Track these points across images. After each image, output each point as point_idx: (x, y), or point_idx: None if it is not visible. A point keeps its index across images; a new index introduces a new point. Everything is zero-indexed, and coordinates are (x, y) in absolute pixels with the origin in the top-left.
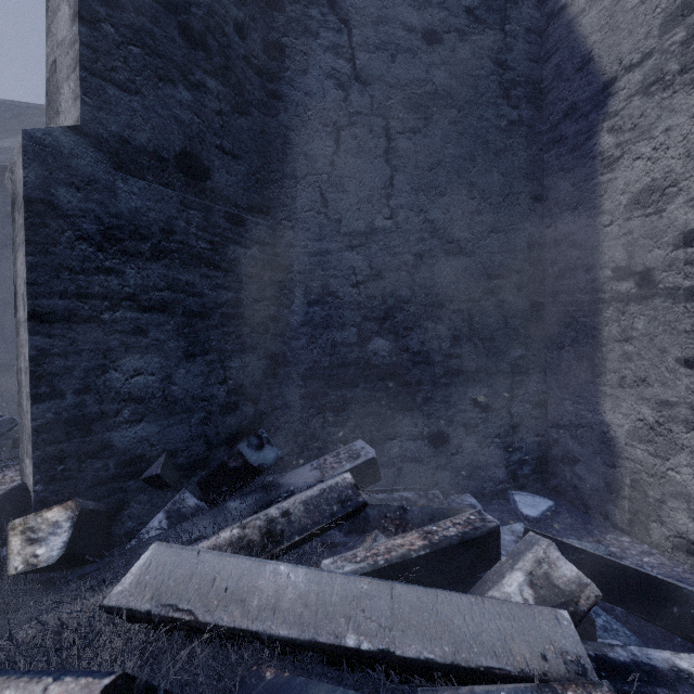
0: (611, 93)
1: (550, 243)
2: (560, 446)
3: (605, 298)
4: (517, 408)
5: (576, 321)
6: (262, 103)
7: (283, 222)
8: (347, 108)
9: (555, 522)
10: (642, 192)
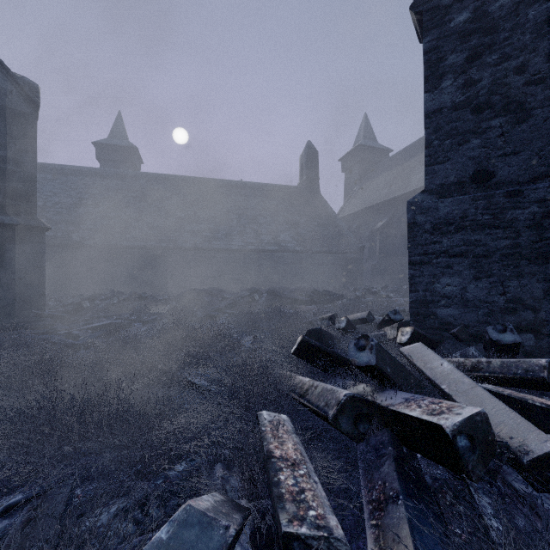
0: None
1: None
2: None
3: None
4: None
5: None
6: (546, 99)
7: None
8: None
9: None
10: None
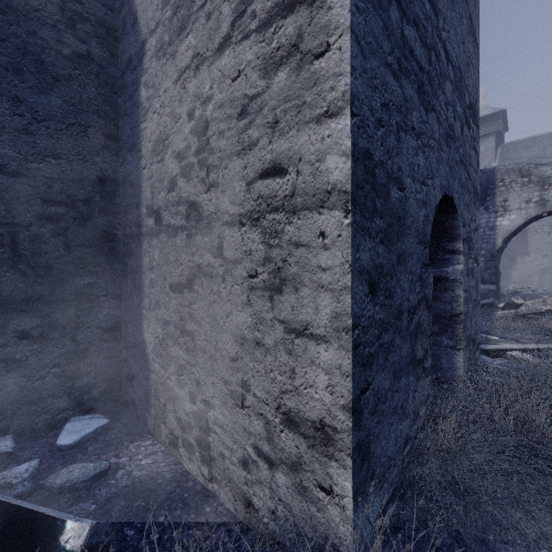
0: (145, 52)
1: (122, 180)
2: (127, 364)
3: (144, 232)
4: (85, 334)
5: (133, 252)
6: None
7: None
8: None
9: (95, 442)
10: (157, 142)
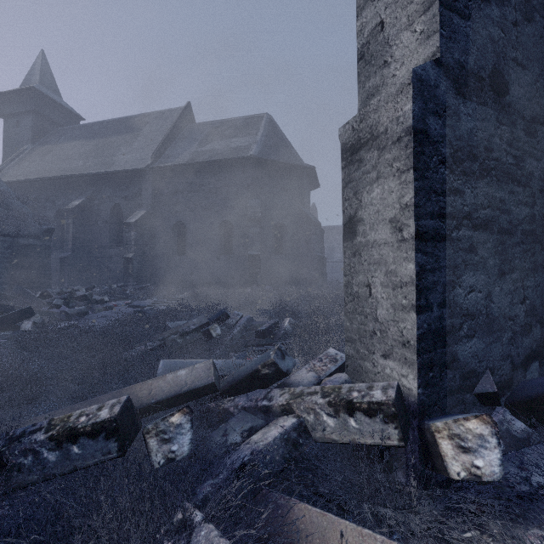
0: None
1: None
2: None
3: None
4: None
5: None
6: (541, 6)
7: None
8: None
9: None
10: None
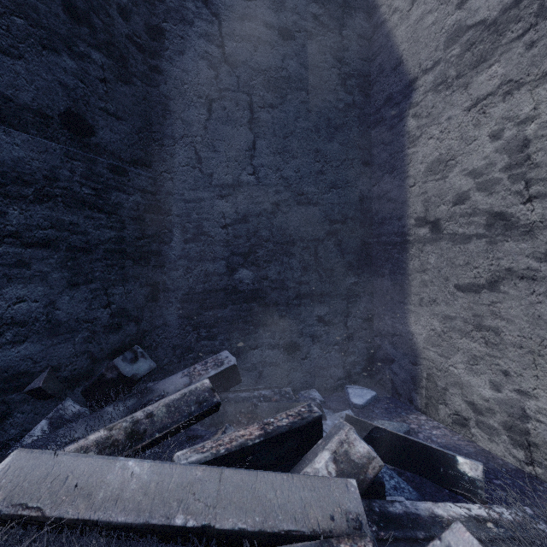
0: (414, 89)
1: (375, 197)
2: (382, 350)
3: (411, 240)
4: (352, 322)
5: (392, 256)
6: (145, 75)
7: (163, 174)
8: (218, 85)
9: (376, 407)
10: (433, 163)
